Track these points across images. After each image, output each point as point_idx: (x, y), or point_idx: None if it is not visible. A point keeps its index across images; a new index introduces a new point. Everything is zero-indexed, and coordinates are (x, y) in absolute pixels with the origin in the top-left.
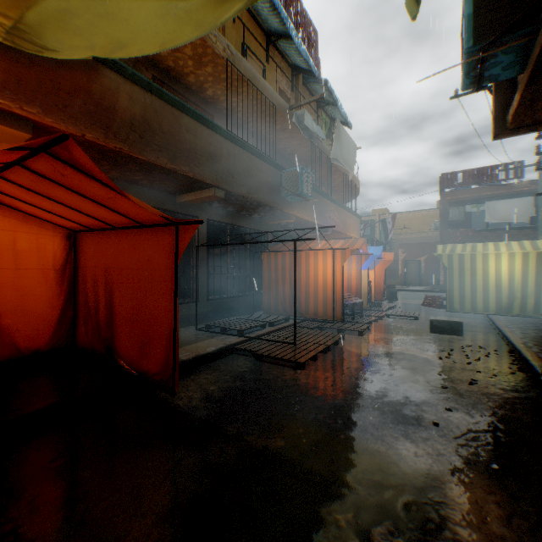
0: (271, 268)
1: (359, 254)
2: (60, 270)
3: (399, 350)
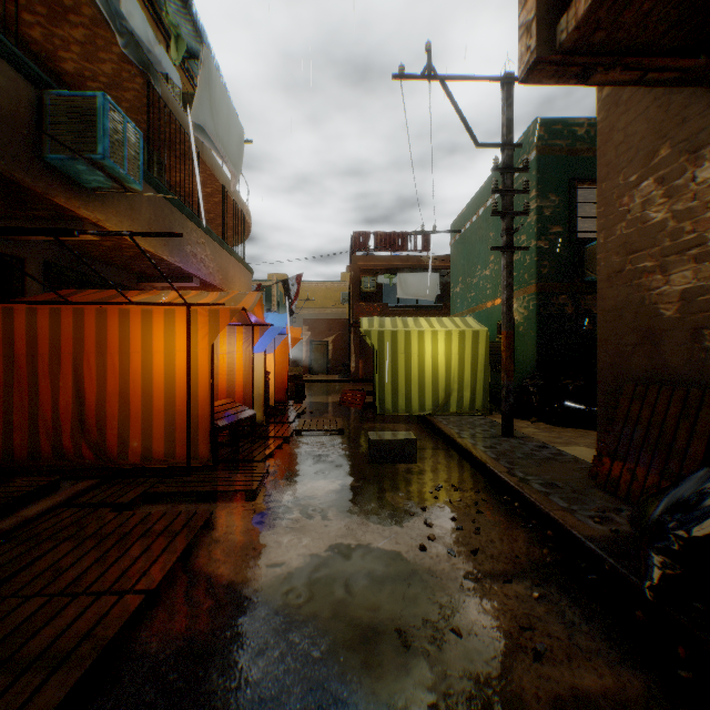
0: (18, 346)
1: (249, 324)
2: None
3: (338, 535)
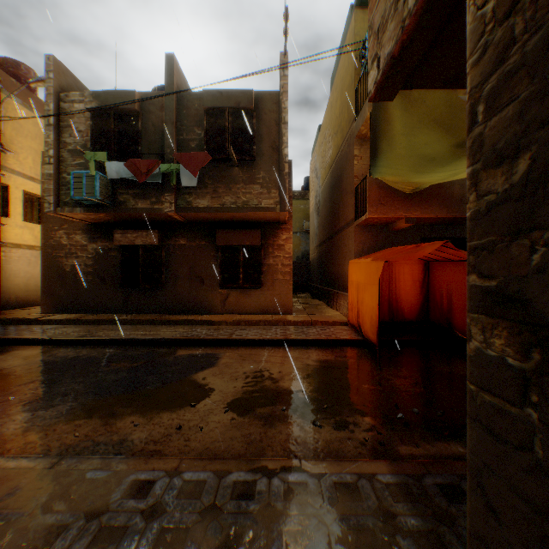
0: None
1: None
2: (420, 282)
3: None
